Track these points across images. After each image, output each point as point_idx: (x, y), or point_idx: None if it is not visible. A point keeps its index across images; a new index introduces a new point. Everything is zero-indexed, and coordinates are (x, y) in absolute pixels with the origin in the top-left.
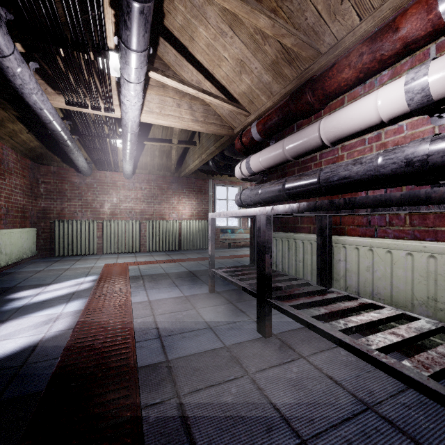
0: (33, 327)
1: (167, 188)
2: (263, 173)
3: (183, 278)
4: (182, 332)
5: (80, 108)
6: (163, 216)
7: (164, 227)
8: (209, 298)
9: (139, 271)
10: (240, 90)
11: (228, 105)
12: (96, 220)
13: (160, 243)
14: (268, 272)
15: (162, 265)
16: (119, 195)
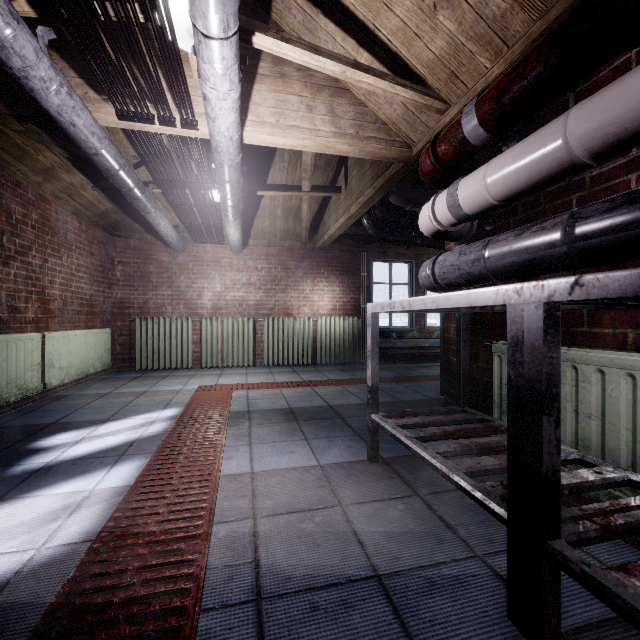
0: (28, 526)
1: (296, 267)
2: (486, 216)
3: (318, 421)
4: (311, 587)
5: (142, 125)
6: (288, 311)
7: (290, 327)
8: (369, 476)
9: (246, 402)
10: (430, 54)
11: (404, 90)
12: (192, 317)
13: (284, 353)
14: (550, 466)
15: (284, 392)
16: (225, 280)
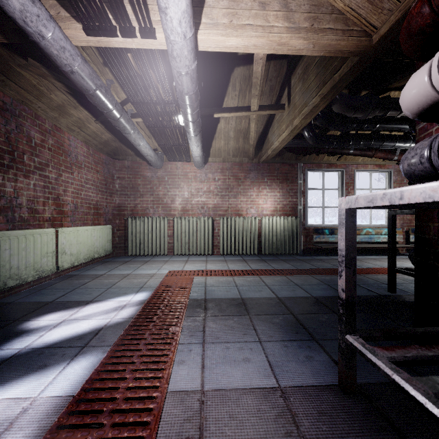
0: None
1: (244, 178)
2: None
3: (269, 316)
4: None
5: (107, 40)
6: (239, 212)
7: (240, 225)
8: (349, 421)
9: (204, 289)
10: None
11: None
12: (168, 216)
13: (235, 245)
14: None
15: (236, 281)
16: (191, 188)
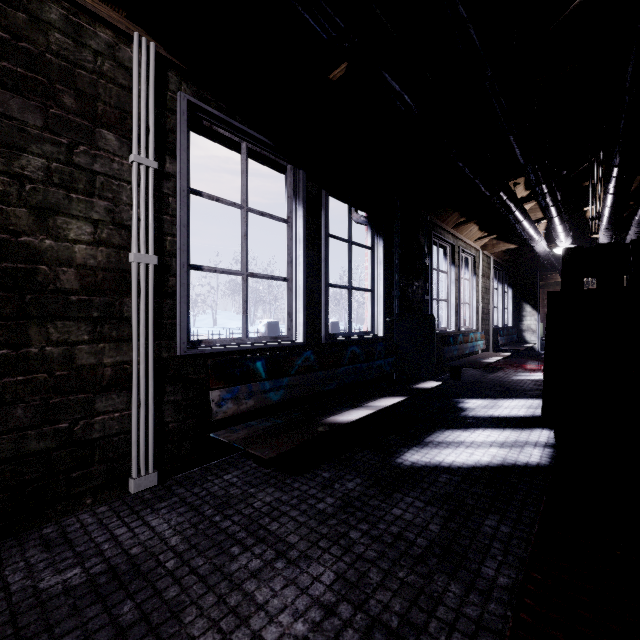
0: None
1: None
2: None
3: None
4: None
5: None
6: None
7: None
8: None
9: None
10: None
11: None
12: None
13: None
14: None
15: None
16: None
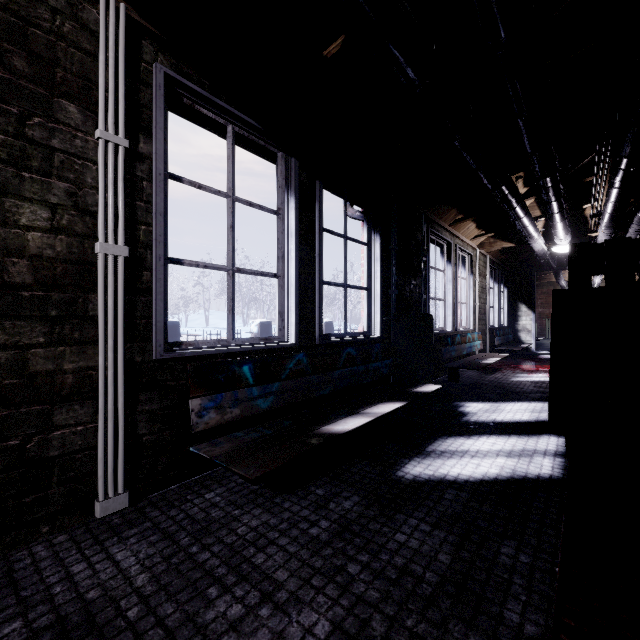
0: None
1: None
2: None
3: None
4: None
5: None
6: None
7: None
8: None
9: None
10: None
11: None
12: None
13: None
14: None
15: None
16: None
